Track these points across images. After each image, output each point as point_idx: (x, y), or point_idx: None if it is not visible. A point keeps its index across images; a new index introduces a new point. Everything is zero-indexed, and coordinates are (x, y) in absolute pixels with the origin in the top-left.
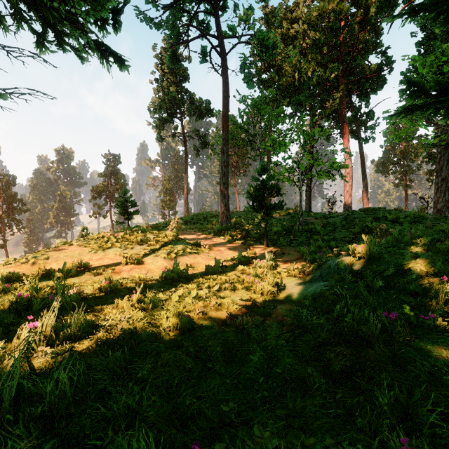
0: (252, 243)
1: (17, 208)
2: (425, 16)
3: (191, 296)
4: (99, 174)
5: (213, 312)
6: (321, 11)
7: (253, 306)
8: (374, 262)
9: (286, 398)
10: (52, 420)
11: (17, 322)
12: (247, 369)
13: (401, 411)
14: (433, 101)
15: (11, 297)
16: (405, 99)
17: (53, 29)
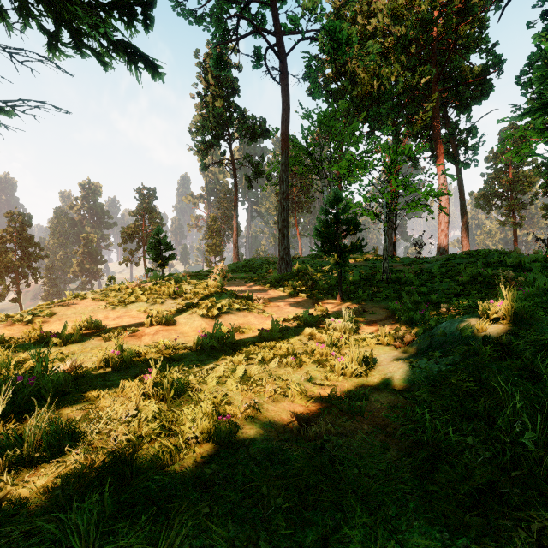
0: (321, 297)
1: (33, 253)
2: None
3: (236, 375)
4: (130, 212)
5: (270, 405)
6: None
7: (332, 395)
8: (523, 326)
9: None
10: None
11: None
12: None
13: None
14: None
15: None
16: (543, 92)
17: (69, 26)
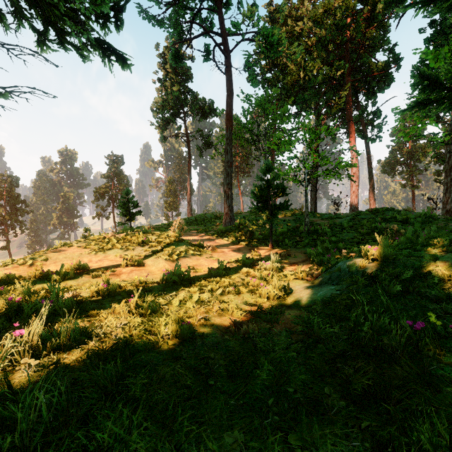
0: (256, 245)
1: (20, 209)
2: (439, 5)
3: (192, 300)
4: (102, 175)
5: (216, 318)
6: (327, 8)
7: (259, 312)
8: (389, 264)
9: (300, 425)
10: (24, 451)
11: (5, 328)
12: (254, 386)
13: (443, 446)
14: (448, 95)
15: (2, 300)
16: (417, 94)
17: (54, 27)
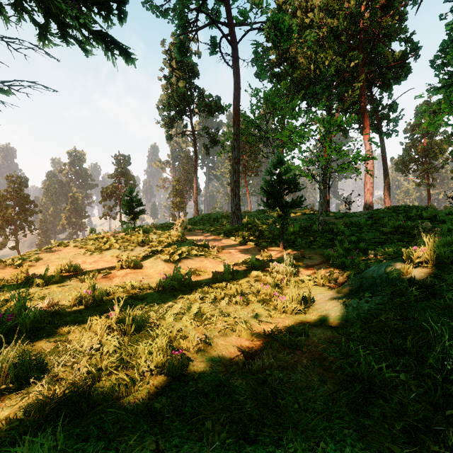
0: (266, 245)
1: (29, 209)
2: None
3: (191, 312)
4: (109, 175)
5: (219, 339)
6: None
7: (275, 331)
8: (444, 270)
9: None
10: None
11: None
12: None
13: None
14: None
15: None
16: None
17: (56, 20)
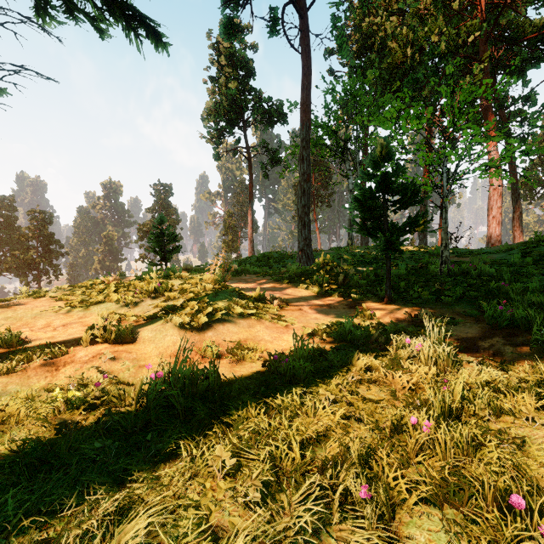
0: (359, 297)
1: (53, 250)
2: None
3: None
4: (147, 209)
5: None
6: None
7: None
8: None
9: None
10: None
11: None
12: None
13: None
14: None
15: None
16: None
17: None
